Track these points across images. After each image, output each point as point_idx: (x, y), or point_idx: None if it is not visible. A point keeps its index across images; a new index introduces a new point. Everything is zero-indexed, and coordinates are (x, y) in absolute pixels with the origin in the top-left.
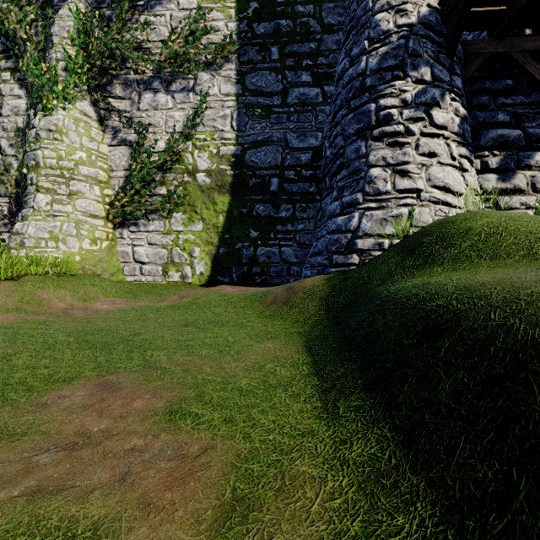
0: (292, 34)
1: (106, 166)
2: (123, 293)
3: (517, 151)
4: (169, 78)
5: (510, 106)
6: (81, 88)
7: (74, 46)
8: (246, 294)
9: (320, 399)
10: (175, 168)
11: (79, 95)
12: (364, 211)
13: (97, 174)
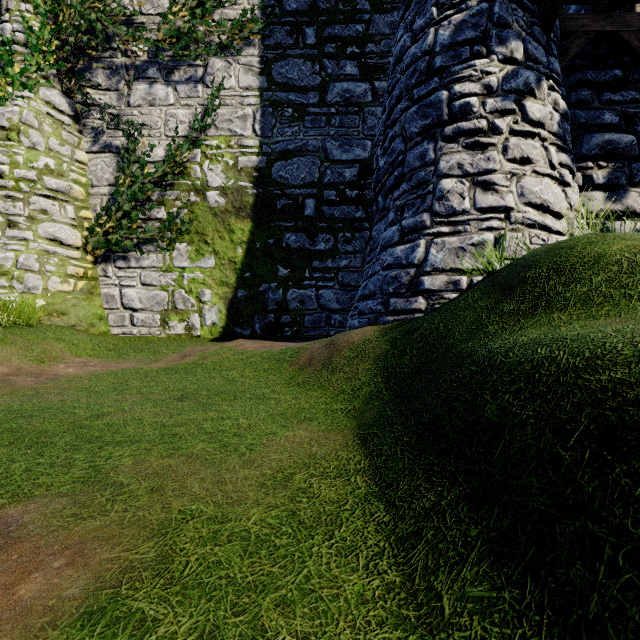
0: (333, 12)
1: (84, 180)
2: (103, 350)
3: (629, 162)
4: (169, 63)
5: (618, 104)
6: (47, 72)
7: (38, 15)
8: (272, 352)
9: (395, 562)
10: (179, 184)
11: (45, 82)
12: (433, 237)
13: (70, 189)
